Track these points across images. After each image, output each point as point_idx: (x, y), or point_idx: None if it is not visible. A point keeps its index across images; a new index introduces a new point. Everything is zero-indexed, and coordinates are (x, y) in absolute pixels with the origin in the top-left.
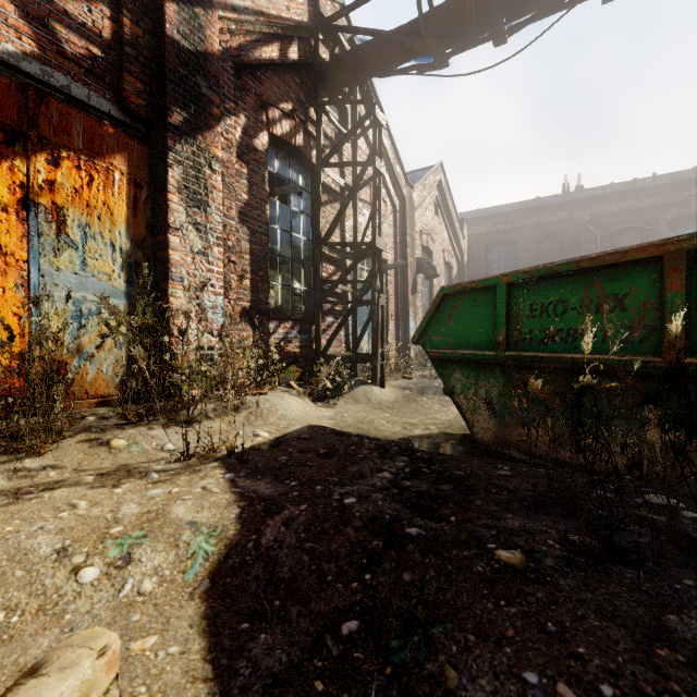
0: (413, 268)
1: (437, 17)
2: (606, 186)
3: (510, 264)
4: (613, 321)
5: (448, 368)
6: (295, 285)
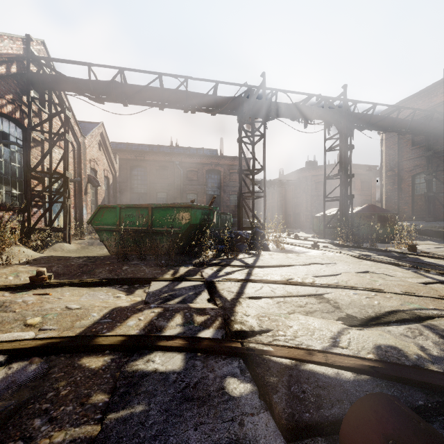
0: (85, 181)
1: (98, 86)
2: (187, 147)
3: (143, 178)
4: (142, 220)
5: (101, 232)
6: (13, 191)
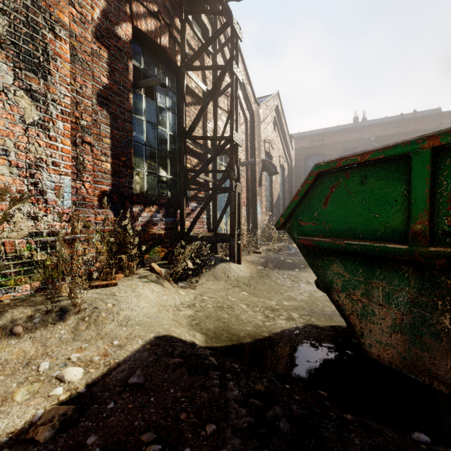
0: (259, 166)
1: None
2: (382, 119)
3: None
4: None
5: (322, 259)
6: (161, 173)
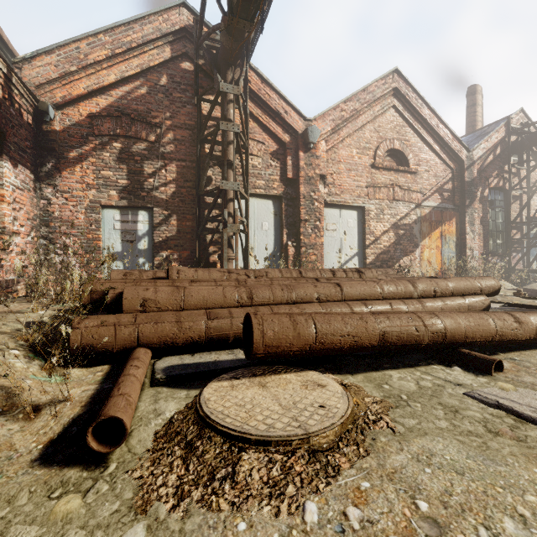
0: None
1: None
2: None
3: None
4: None
5: None
6: (497, 241)
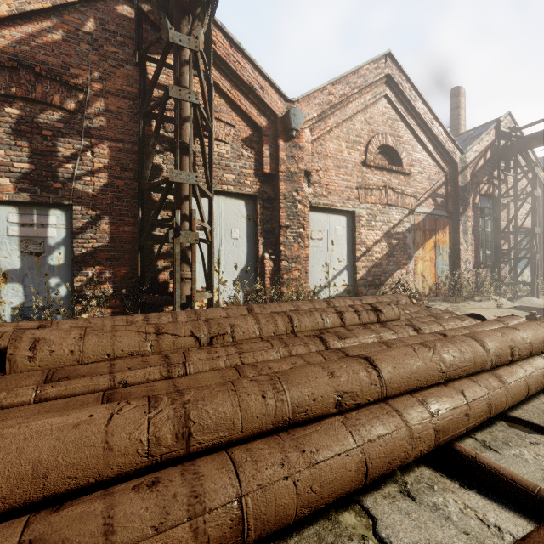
0: None
1: None
2: None
3: None
4: None
5: None
6: (486, 252)
